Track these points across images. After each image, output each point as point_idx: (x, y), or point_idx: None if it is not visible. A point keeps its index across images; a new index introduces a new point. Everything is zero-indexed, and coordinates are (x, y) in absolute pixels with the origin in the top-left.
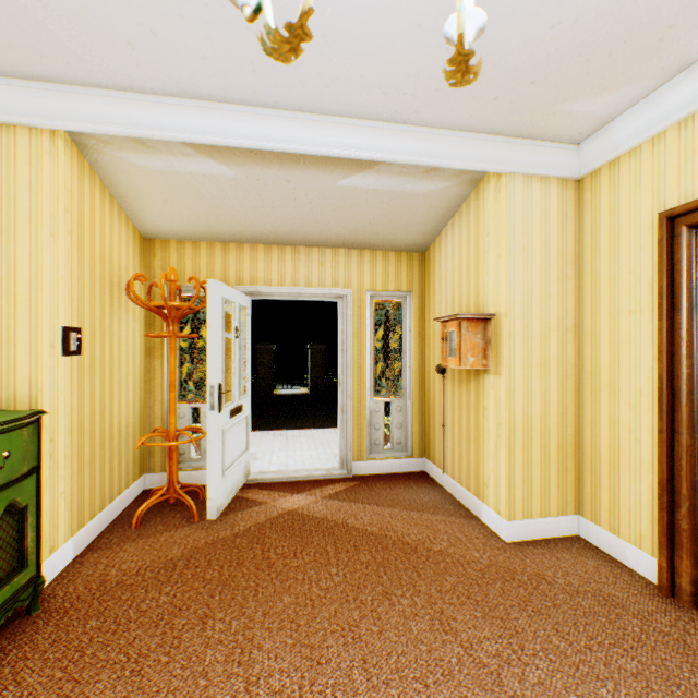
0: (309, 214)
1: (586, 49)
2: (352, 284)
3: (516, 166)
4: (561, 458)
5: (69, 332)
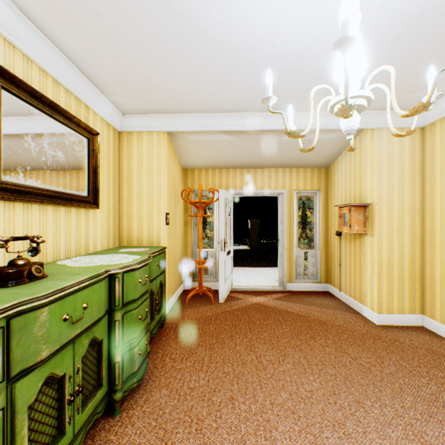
0: (265, 153)
1: (418, 75)
2: (286, 187)
3: (382, 124)
4: (411, 282)
5: (166, 215)
